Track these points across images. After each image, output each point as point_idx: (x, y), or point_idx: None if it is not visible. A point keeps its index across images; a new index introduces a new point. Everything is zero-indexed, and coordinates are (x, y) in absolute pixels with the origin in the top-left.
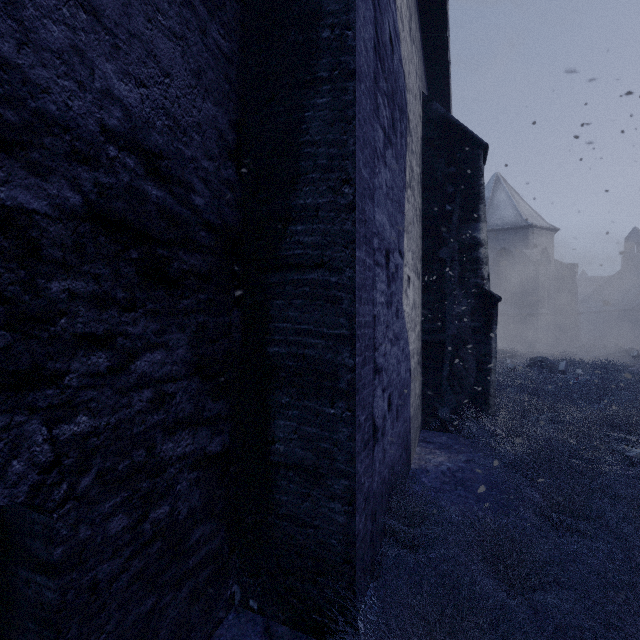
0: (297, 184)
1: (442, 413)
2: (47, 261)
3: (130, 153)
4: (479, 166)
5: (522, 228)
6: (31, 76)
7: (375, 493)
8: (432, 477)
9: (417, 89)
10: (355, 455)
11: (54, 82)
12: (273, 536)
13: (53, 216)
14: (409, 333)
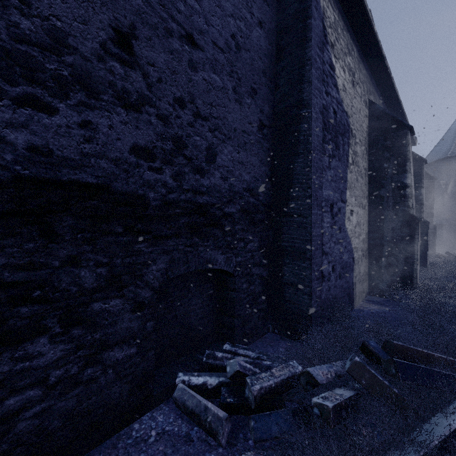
0: (292, 188)
1: (381, 286)
2: (235, 222)
3: (247, 192)
4: (406, 139)
5: None
6: (234, 184)
7: (323, 300)
8: (364, 313)
9: (362, 104)
10: (312, 280)
11: (237, 183)
12: (283, 308)
13: (236, 212)
14: (352, 239)
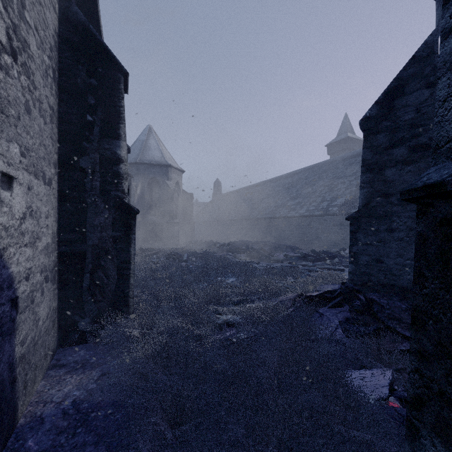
0: None
1: (82, 326)
2: None
3: None
4: (120, 88)
5: (165, 166)
6: None
7: None
8: (45, 430)
9: None
10: None
11: None
12: None
13: None
14: (10, 251)
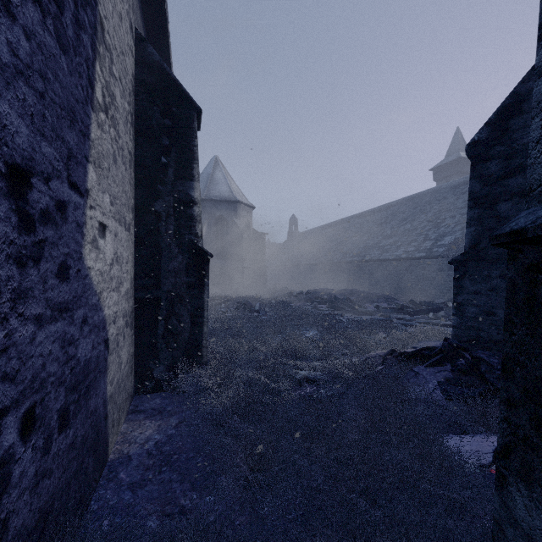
0: None
1: (157, 373)
2: None
3: None
4: (193, 127)
5: (233, 202)
6: None
7: None
8: (134, 465)
9: (125, 12)
10: None
11: None
12: None
13: None
14: (104, 295)
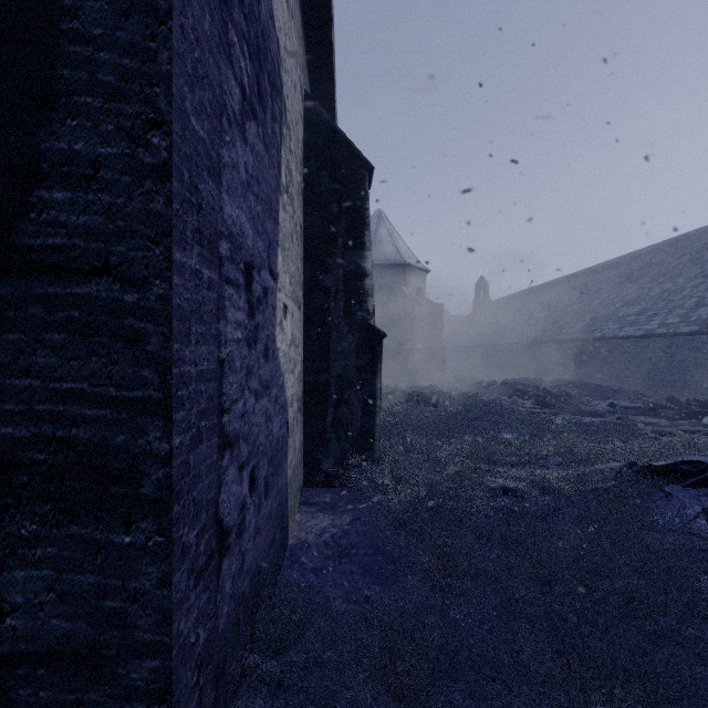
0: (53, 110)
1: (326, 466)
2: None
3: None
4: (365, 188)
5: (401, 266)
6: None
7: (223, 633)
8: (313, 553)
9: (298, 79)
10: (172, 611)
11: None
12: None
13: None
14: (286, 376)
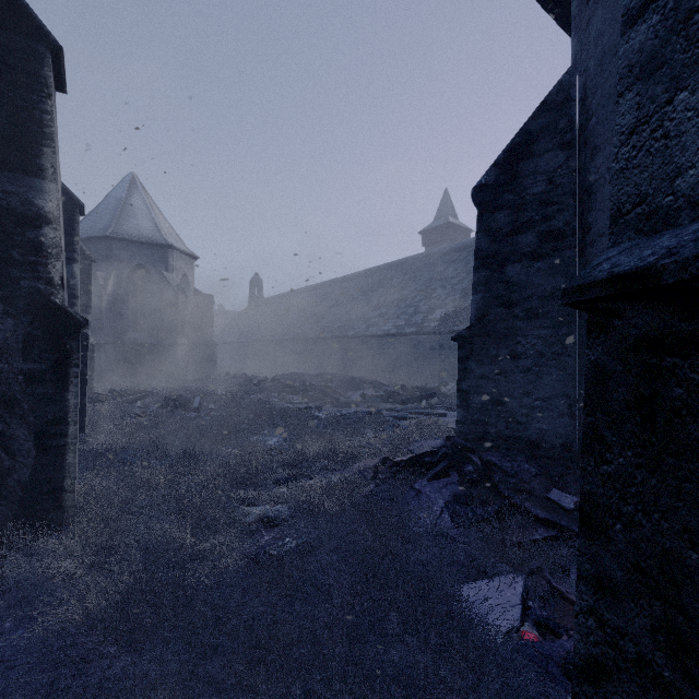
0: None
1: None
2: None
3: None
4: (43, 75)
5: (162, 246)
6: None
7: None
8: None
9: None
10: None
11: None
12: None
13: None
14: None
